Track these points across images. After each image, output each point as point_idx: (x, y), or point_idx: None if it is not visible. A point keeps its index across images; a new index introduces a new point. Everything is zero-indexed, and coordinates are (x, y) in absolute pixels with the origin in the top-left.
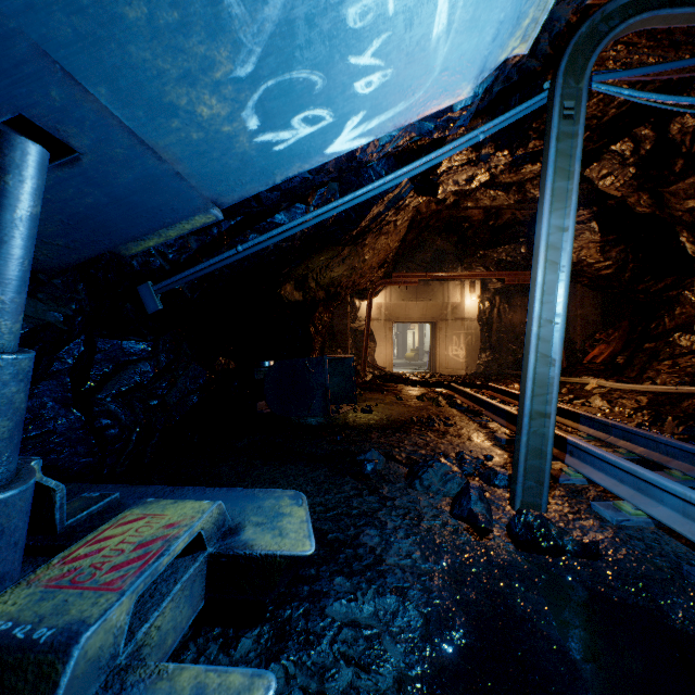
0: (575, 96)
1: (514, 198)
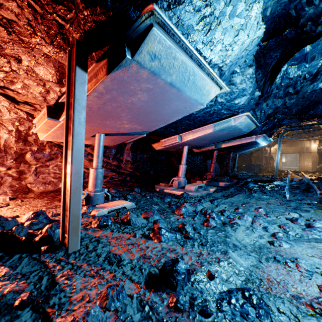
0: (280, 139)
1: None
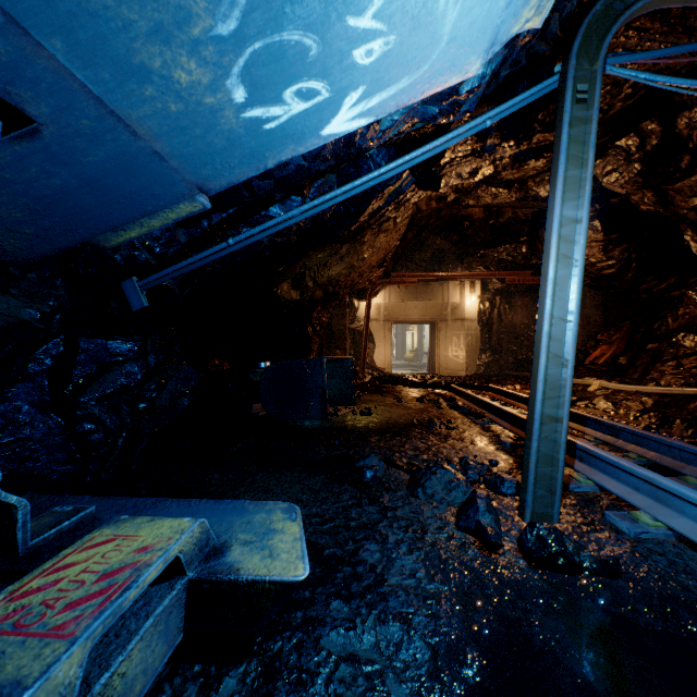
0: (588, 78)
1: (516, 195)
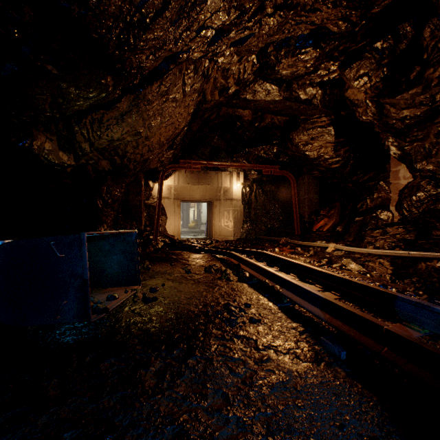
0: None
1: (283, 94)
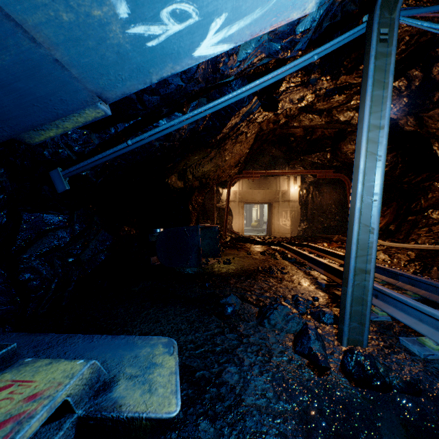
0: (388, 24)
1: (325, 120)
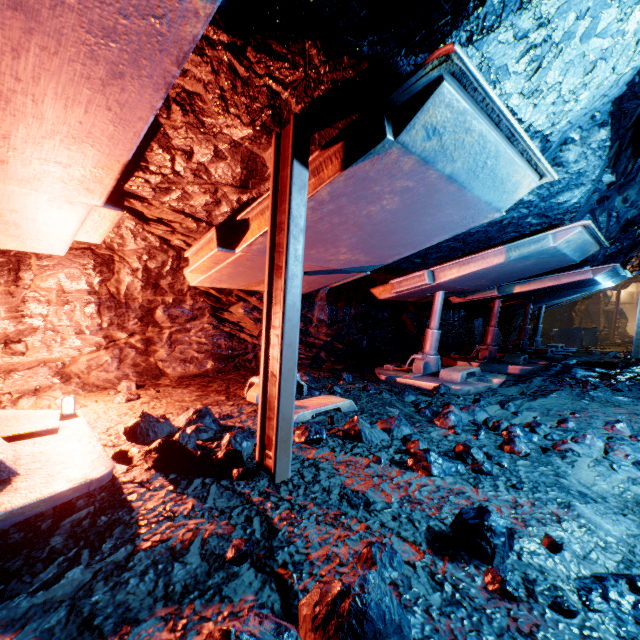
0: None
1: None
